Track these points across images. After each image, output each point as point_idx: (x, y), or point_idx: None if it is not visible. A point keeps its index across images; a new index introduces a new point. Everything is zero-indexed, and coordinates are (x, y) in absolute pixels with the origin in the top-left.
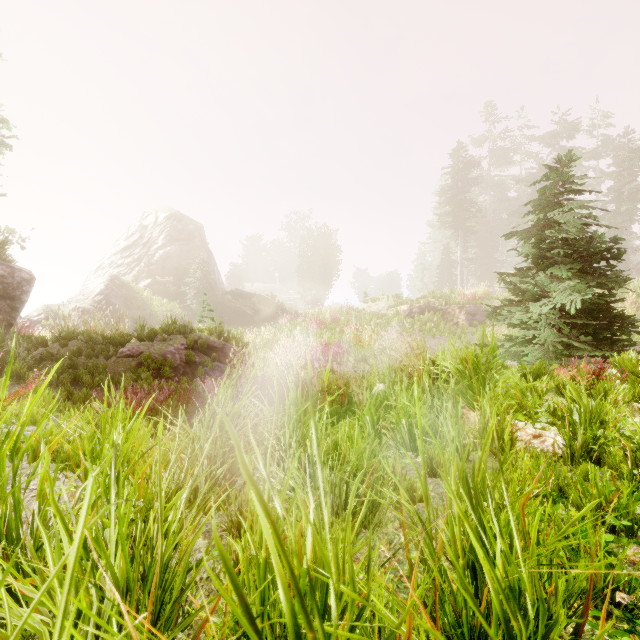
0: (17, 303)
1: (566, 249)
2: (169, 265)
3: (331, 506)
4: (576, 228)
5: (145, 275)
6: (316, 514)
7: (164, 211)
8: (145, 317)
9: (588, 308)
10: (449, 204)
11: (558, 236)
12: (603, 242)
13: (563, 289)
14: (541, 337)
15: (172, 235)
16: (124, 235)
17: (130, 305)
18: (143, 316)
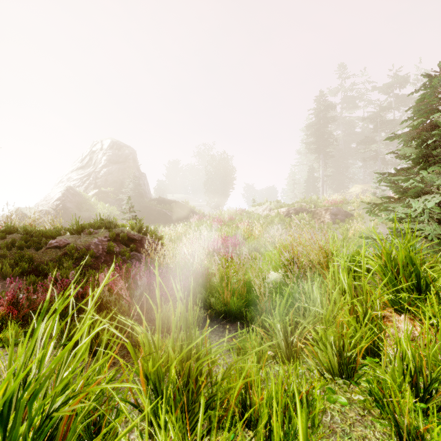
0: None
1: None
2: (111, 179)
3: None
4: None
5: (93, 187)
6: None
7: (108, 141)
8: (91, 217)
9: None
10: (314, 136)
11: None
12: None
13: None
14: (428, 230)
15: (113, 158)
16: (79, 158)
17: (81, 208)
18: (90, 216)
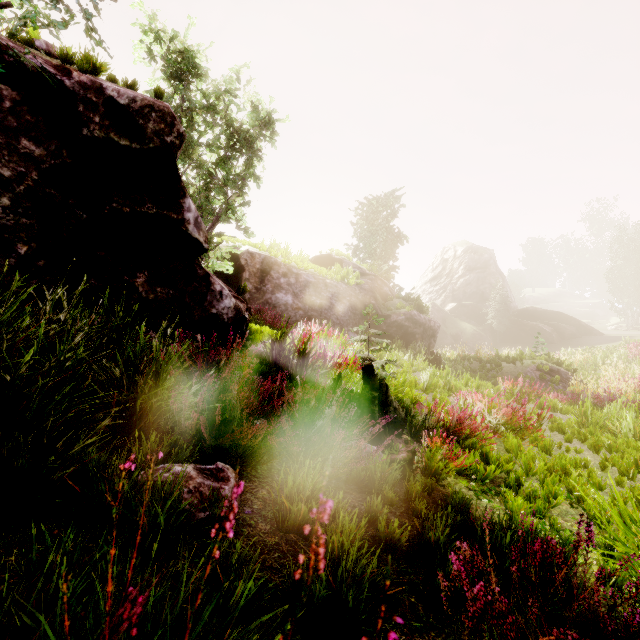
0: (435, 338)
1: None
2: (468, 290)
3: None
4: None
5: (450, 299)
6: None
7: (460, 245)
8: (458, 334)
9: None
10: None
11: None
12: None
13: None
14: None
15: (470, 265)
16: (430, 268)
17: (446, 324)
18: (457, 333)
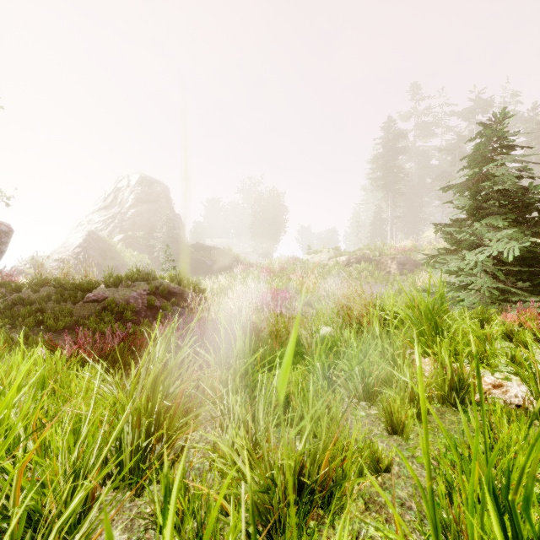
0: None
1: (501, 200)
2: (140, 222)
3: (283, 501)
4: (511, 180)
5: (119, 231)
6: (264, 497)
7: (136, 176)
8: (118, 267)
9: (523, 256)
10: (381, 170)
11: (493, 188)
12: (538, 193)
13: (500, 237)
14: (478, 283)
15: (142, 196)
16: (101, 196)
17: (105, 256)
18: (116, 266)
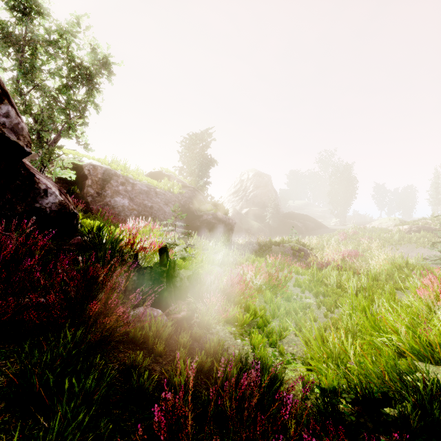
0: (232, 231)
1: None
2: (256, 200)
3: None
4: None
5: (245, 206)
6: None
7: (251, 171)
8: (249, 228)
9: None
10: None
11: None
12: None
13: None
14: None
15: (257, 184)
16: (233, 185)
17: (242, 222)
18: (248, 228)
